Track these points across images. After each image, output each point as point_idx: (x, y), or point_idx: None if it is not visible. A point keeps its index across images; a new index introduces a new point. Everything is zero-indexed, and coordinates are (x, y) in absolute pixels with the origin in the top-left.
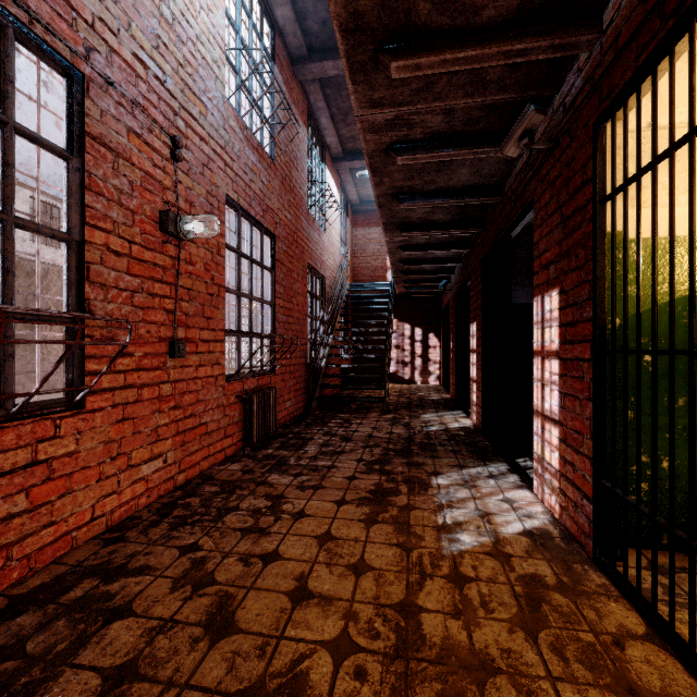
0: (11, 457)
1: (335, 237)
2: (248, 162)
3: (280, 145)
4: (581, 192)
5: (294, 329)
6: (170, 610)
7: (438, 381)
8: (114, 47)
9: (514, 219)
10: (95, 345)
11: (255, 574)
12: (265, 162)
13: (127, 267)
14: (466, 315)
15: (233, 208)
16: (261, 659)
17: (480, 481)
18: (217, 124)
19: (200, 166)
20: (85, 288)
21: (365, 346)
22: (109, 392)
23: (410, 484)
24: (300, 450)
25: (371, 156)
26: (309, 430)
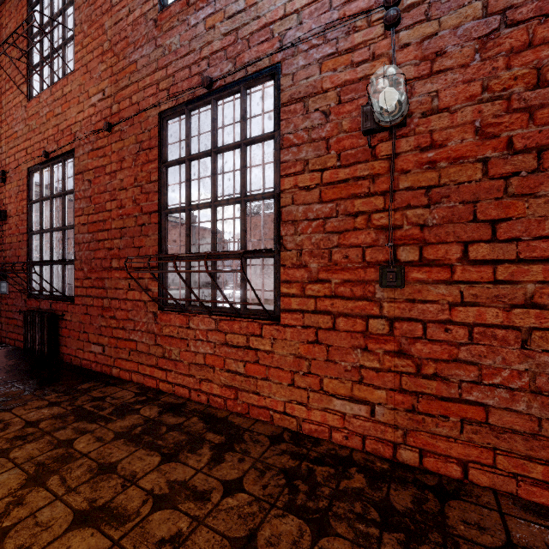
0: (239, 338)
1: None
2: None
3: None
4: None
5: None
6: (146, 482)
7: None
8: (306, 3)
9: None
10: (288, 272)
11: (136, 548)
12: None
13: (320, 196)
14: None
15: None
16: (17, 546)
17: None
18: None
19: None
20: (281, 227)
21: None
22: (301, 313)
23: None
24: None
25: None
26: None
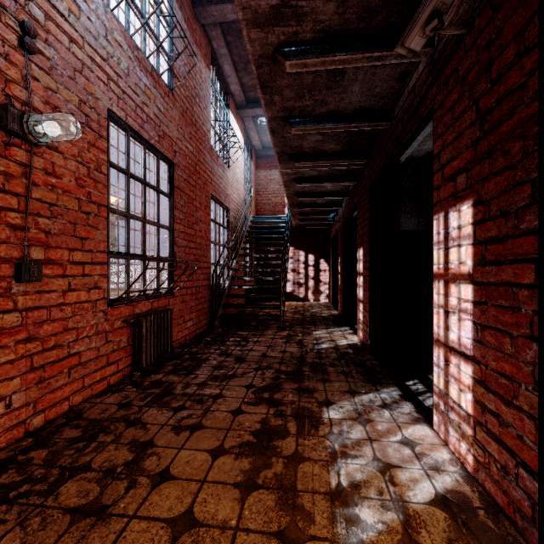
0: None
1: (240, 175)
2: (140, 84)
3: (180, 78)
4: (514, 68)
5: (196, 253)
6: None
7: (327, 299)
8: None
9: (406, 139)
10: None
11: None
12: (161, 90)
13: None
14: (352, 242)
15: (120, 127)
16: None
17: (374, 413)
18: (95, 31)
19: (70, 69)
20: None
21: (264, 270)
22: None
23: (299, 419)
24: (190, 374)
25: (259, 64)
26: (207, 350)
